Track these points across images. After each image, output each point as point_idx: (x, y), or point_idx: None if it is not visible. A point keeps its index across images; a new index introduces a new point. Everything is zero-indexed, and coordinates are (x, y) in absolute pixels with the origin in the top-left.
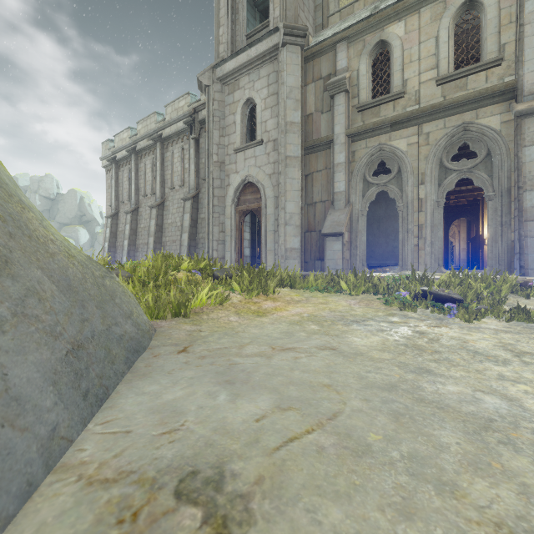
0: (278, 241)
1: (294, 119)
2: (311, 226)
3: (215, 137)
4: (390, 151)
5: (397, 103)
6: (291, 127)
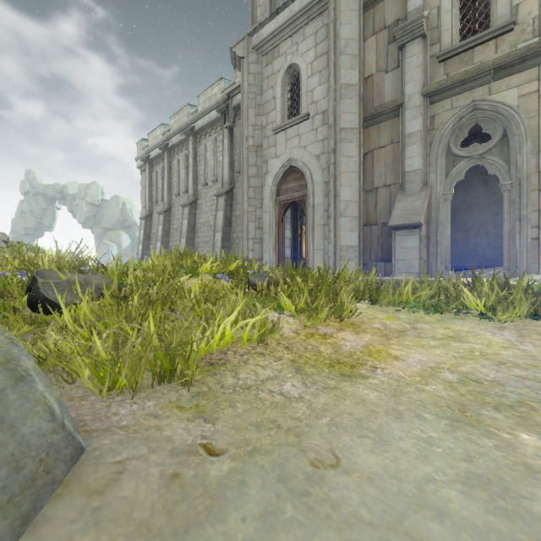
0: (328, 238)
1: (351, 81)
2: (371, 218)
3: (251, 117)
4: (491, 108)
5: (502, 41)
6: (347, 90)
